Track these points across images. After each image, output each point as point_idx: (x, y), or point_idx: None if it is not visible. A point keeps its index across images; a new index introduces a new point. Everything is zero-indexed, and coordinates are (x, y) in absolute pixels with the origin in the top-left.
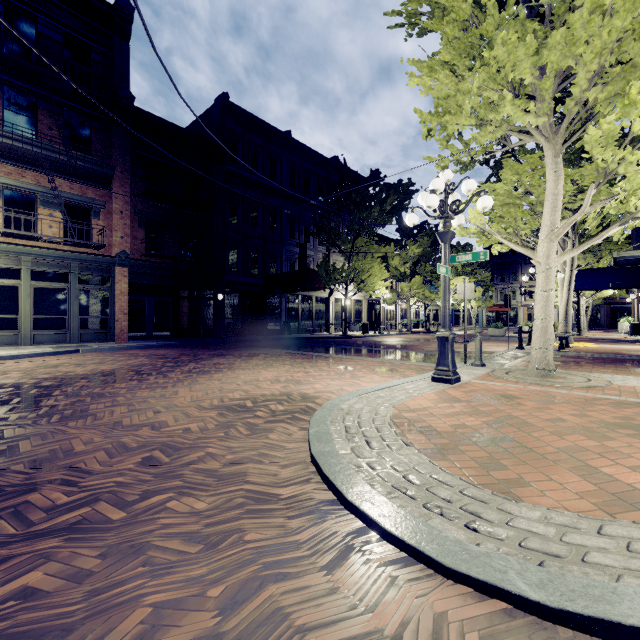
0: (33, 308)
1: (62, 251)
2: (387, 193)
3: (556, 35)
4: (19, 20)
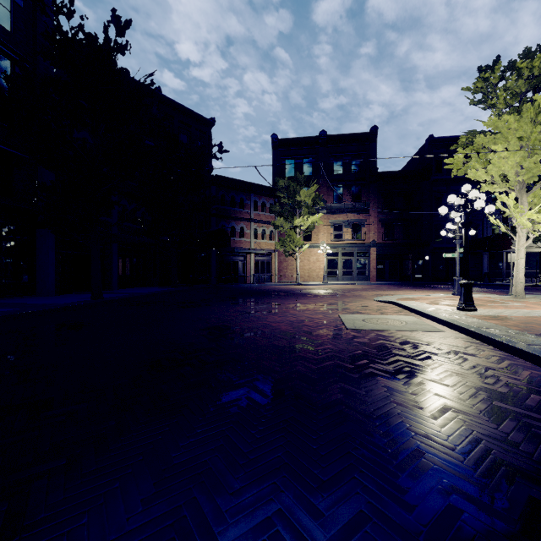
0: (342, 267)
1: (351, 244)
2: None
3: (489, 167)
4: (338, 159)
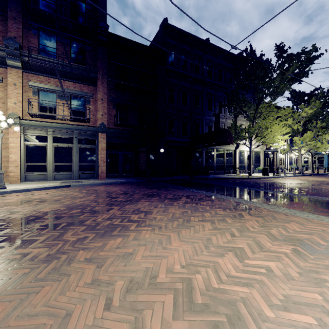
0: (54, 159)
1: (68, 124)
2: (289, 63)
3: None
4: None
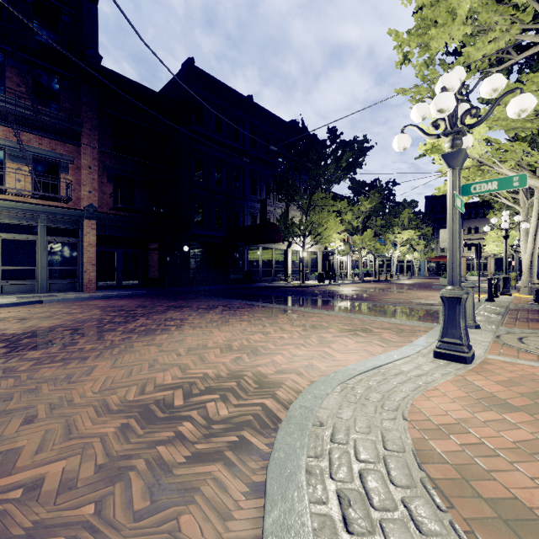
0: (1, 259)
1: (29, 204)
2: (343, 150)
3: None
4: None
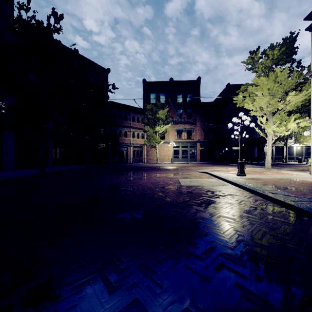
0: (181, 154)
1: (186, 141)
2: None
3: (254, 103)
4: (179, 94)
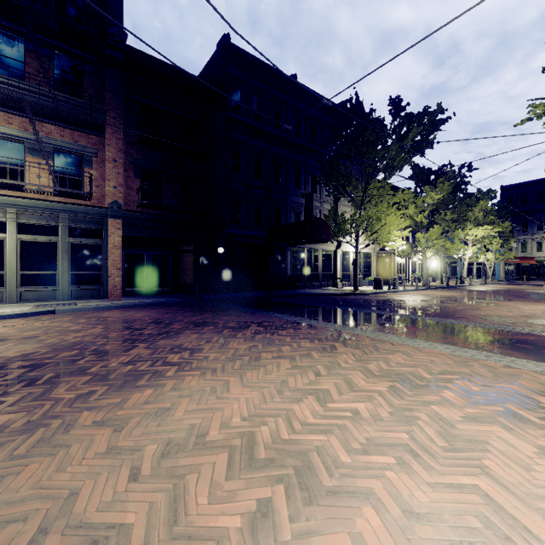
0: (20, 263)
1: (48, 202)
2: (408, 126)
3: None
4: None
